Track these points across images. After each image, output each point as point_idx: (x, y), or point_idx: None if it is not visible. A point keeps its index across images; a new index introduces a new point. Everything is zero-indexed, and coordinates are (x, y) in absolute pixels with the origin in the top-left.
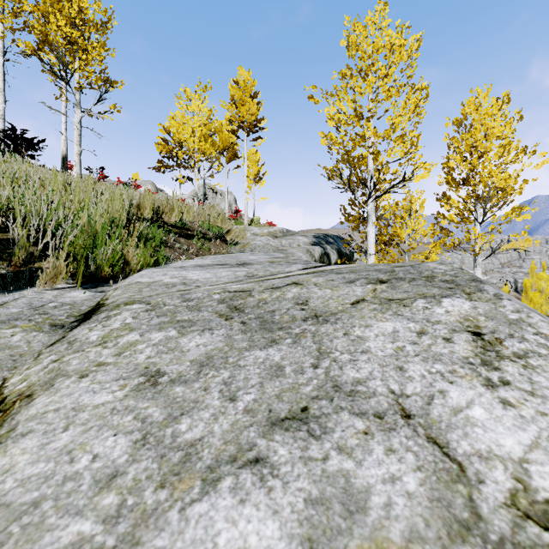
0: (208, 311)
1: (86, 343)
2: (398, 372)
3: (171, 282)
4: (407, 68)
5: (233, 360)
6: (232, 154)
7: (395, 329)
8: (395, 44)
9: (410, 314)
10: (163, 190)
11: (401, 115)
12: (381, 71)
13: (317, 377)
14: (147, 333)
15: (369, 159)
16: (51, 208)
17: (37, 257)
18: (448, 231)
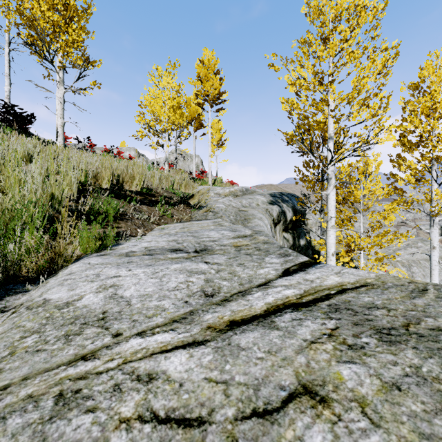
0: None
1: None
2: None
3: (87, 309)
4: (371, 29)
5: None
6: (199, 124)
7: None
8: (360, 4)
9: None
10: (144, 155)
11: (365, 77)
12: (345, 32)
13: None
14: None
15: (329, 123)
16: None
17: None
18: (402, 191)
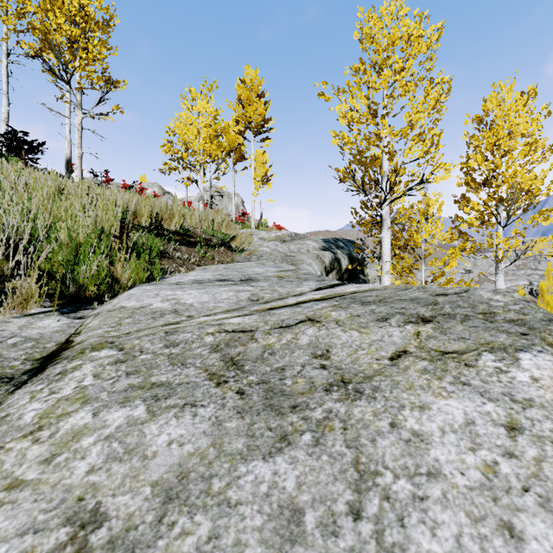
0: (194, 366)
1: (13, 429)
2: (509, 543)
3: (161, 309)
4: (425, 60)
5: (220, 486)
6: (239, 156)
7: (468, 417)
8: (413, 34)
9: (480, 382)
10: (170, 193)
11: (420, 111)
12: (398, 64)
13: (364, 550)
14: (105, 409)
15: (384, 160)
16: (29, 218)
17: (8, 277)
18: (467, 235)
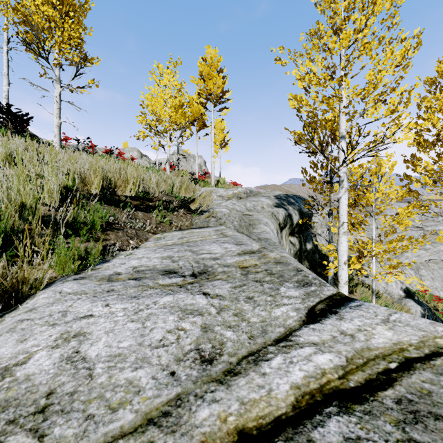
0: None
1: None
2: None
3: (27, 386)
4: (388, 17)
5: None
6: (202, 124)
7: None
8: None
9: None
10: (146, 156)
11: (381, 70)
12: (361, 21)
13: None
14: None
15: (341, 121)
16: None
17: None
18: (417, 193)
